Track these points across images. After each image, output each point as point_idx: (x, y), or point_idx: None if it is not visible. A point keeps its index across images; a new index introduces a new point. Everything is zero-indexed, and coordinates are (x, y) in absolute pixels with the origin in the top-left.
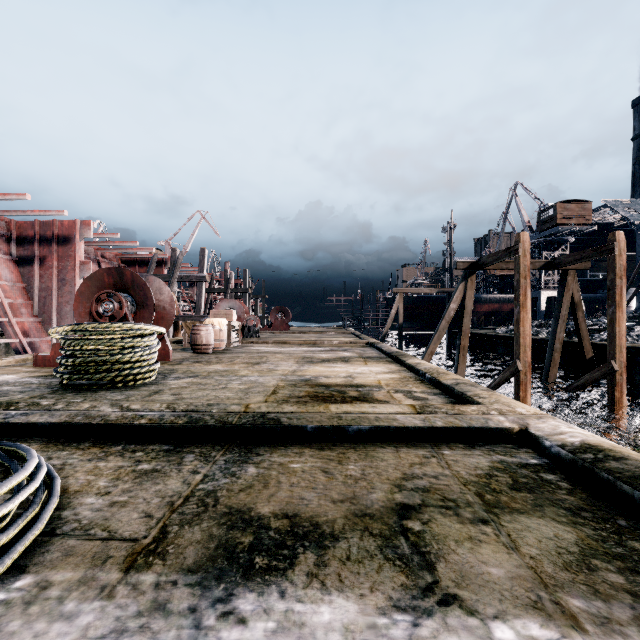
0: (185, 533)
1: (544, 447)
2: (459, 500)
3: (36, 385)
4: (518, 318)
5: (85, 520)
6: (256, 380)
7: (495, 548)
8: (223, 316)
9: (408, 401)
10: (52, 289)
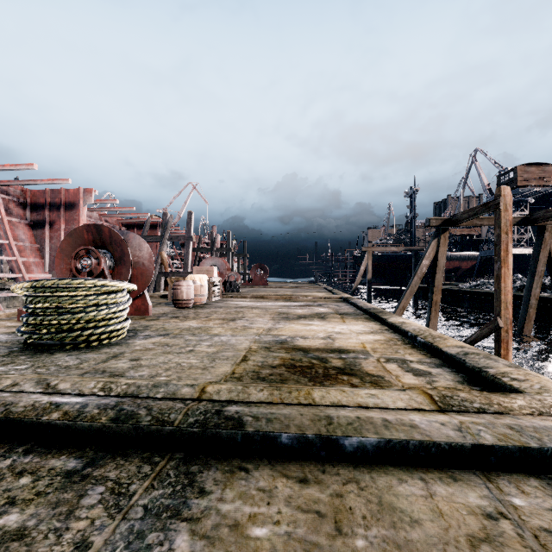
0: None
1: None
2: None
3: None
4: (499, 274)
5: None
6: (227, 341)
7: None
8: (205, 272)
9: (408, 377)
10: None
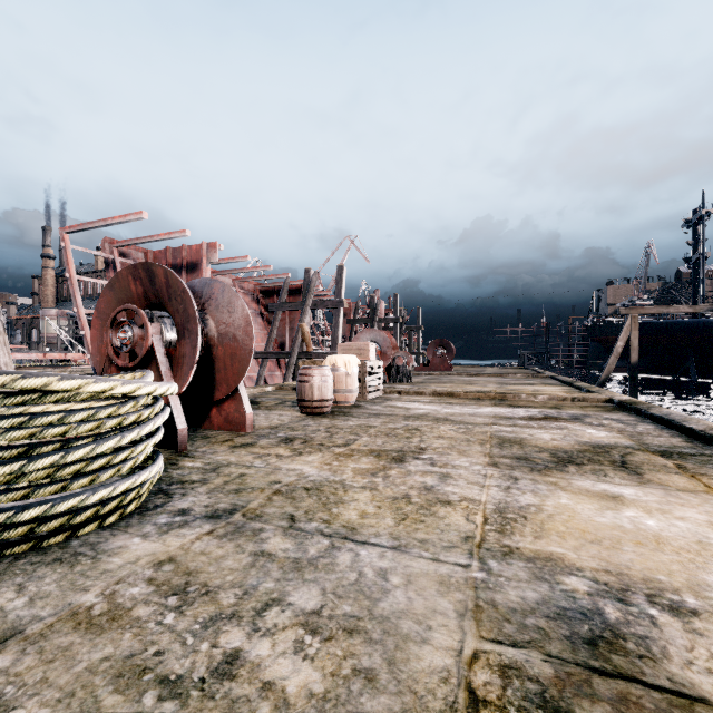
0: None
1: None
2: None
3: None
4: None
5: None
6: (377, 587)
7: None
8: (355, 352)
9: None
10: None
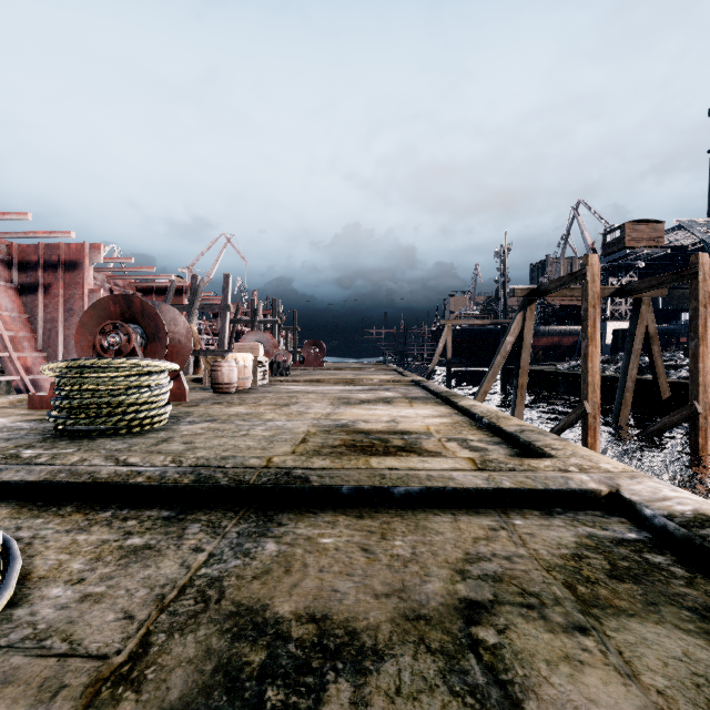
0: (174, 646)
1: (644, 517)
2: (543, 594)
3: (26, 431)
4: (586, 353)
5: (42, 623)
6: (283, 425)
7: (604, 675)
8: (248, 350)
9: (464, 452)
10: (58, 320)
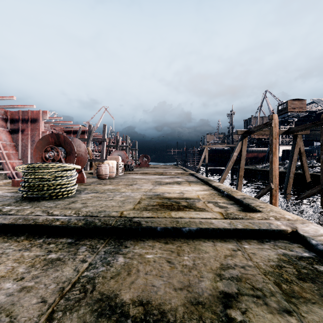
0: (65, 320)
1: (311, 244)
2: (264, 289)
3: (9, 197)
4: (271, 160)
5: None
6: (129, 195)
7: None
8: (114, 159)
9: (216, 208)
10: (28, 145)
